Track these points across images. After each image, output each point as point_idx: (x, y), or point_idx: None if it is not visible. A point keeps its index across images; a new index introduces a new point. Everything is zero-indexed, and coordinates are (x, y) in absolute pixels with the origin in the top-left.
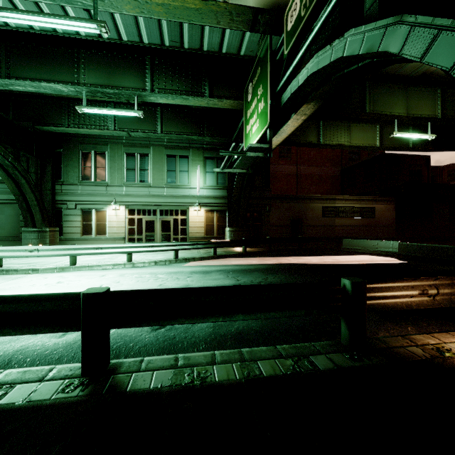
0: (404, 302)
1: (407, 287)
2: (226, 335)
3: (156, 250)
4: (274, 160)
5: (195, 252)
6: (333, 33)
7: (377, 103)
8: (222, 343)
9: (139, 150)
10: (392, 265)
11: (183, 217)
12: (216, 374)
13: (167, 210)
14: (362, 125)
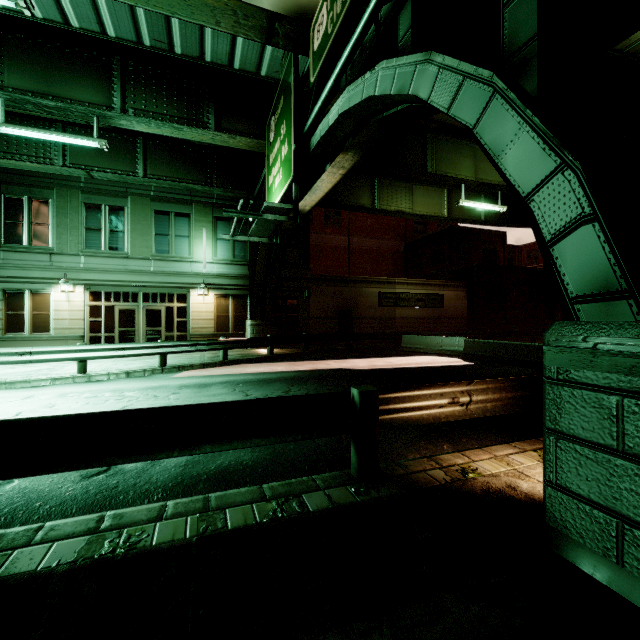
0: (431, 414)
1: (435, 395)
2: (200, 475)
3: (128, 355)
4: (319, 227)
5: (197, 356)
6: (366, 62)
7: (440, 161)
8: (191, 488)
9: (109, 200)
10: (454, 368)
11: (181, 304)
12: (156, 535)
13: (155, 294)
14: (427, 188)
